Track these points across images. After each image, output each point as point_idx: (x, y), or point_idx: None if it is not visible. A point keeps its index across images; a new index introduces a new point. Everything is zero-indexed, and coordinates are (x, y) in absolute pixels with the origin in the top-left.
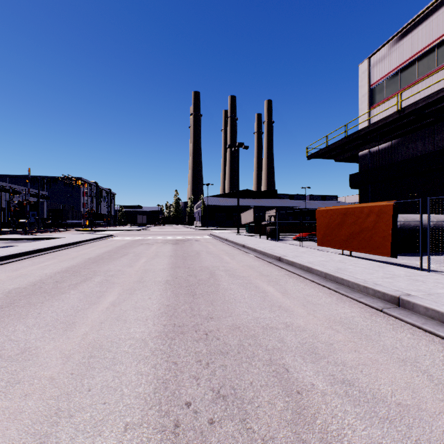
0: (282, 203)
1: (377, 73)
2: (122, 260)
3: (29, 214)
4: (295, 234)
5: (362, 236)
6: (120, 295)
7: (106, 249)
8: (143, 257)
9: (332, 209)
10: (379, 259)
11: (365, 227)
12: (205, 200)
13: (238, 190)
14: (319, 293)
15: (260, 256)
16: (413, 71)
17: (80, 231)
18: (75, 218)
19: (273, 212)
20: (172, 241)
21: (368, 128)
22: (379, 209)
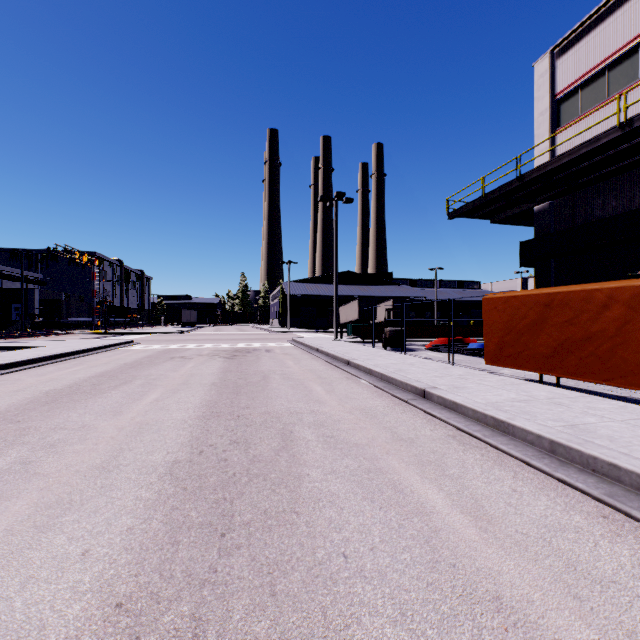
0: (400, 292)
1: (566, 75)
2: (110, 396)
3: (10, 307)
4: (427, 339)
5: (590, 348)
6: (2, 540)
7: (100, 369)
8: (157, 387)
9: (518, 297)
10: (615, 393)
11: (599, 331)
12: (284, 286)
13: (336, 269)
14: (572, 514)
15: (382, 385)
16: (632, 65)
17: (88, 334)
18: (82, 315)
19: (397, 304)
20: (227, 351)
21: (559, 160)
22: (633, 293)
